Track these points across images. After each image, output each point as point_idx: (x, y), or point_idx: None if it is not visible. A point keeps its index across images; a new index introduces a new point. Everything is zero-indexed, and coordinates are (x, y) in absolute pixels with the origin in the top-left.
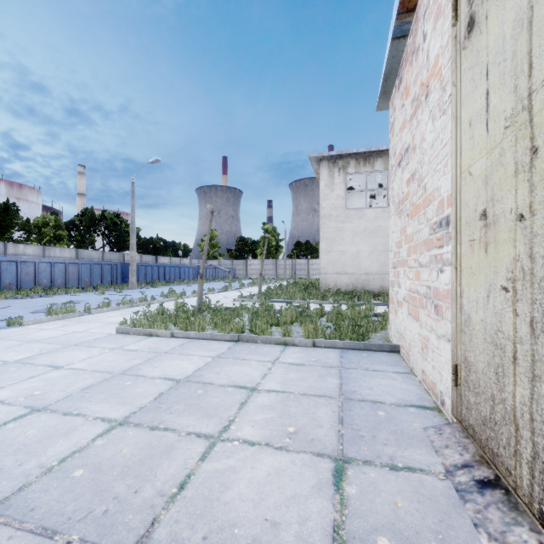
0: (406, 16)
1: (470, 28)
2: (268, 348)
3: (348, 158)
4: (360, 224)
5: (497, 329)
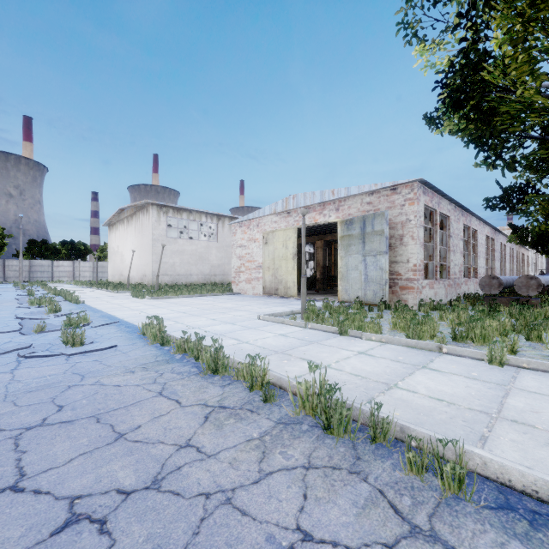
0: (248, 220)
1: (266, 243)
2: (213, 296)
3: (169, 207)
4: (175, 247)
5: (270, 280)
